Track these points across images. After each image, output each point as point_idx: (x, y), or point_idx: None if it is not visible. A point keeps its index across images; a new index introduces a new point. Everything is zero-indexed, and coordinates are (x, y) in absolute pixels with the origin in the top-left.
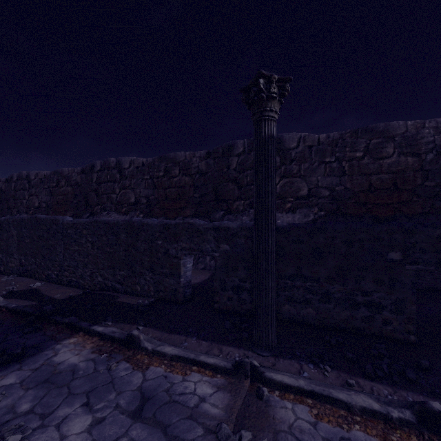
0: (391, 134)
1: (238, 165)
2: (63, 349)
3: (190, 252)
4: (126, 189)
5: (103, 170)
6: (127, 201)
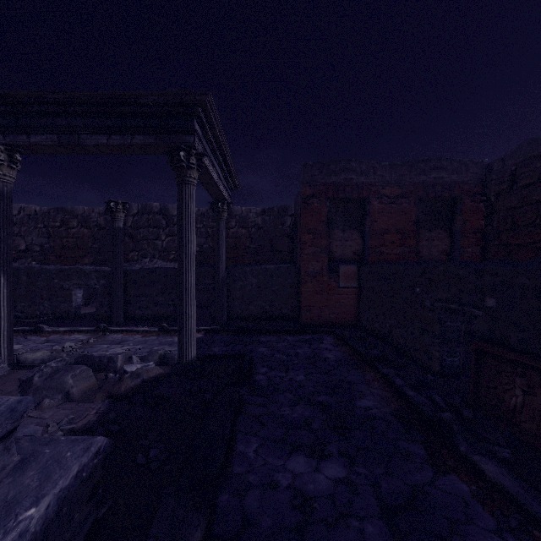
0: (234, 213)
1: (133, 224)
2: None
3: (80, 286)
4: (14, 236)
5: None
6: (16, 248)
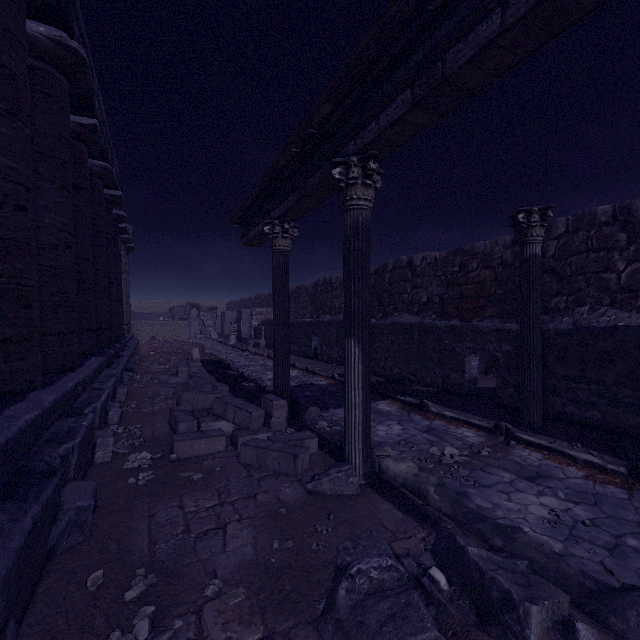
0: None
1: (557, 251)
2: (381, 404)
3: (474, 351)
4: (417, 288)
5: (394, 270)
6: (419, 301)
